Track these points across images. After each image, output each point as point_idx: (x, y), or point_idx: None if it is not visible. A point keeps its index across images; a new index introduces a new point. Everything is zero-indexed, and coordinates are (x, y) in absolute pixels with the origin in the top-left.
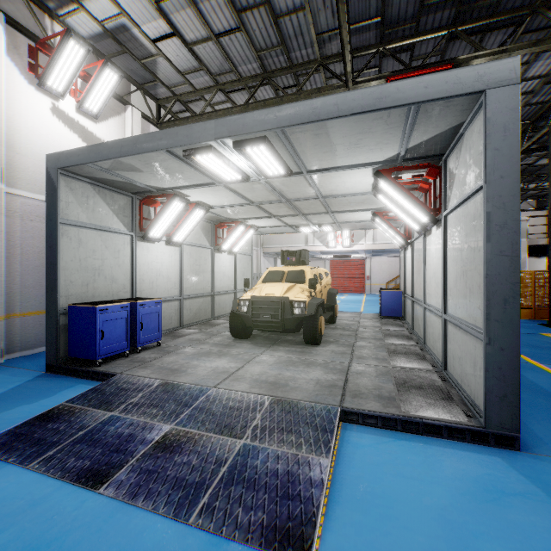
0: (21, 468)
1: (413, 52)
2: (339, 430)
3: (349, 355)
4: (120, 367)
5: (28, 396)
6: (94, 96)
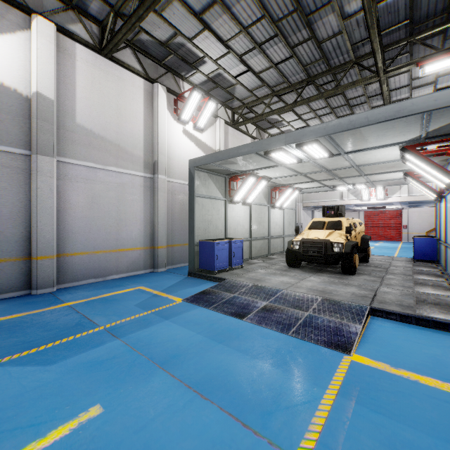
0: (206, 309)
1: (445, 34)
2: (368, 318)
3: (378, 282)
4: (227, 276)
5: (188, 285)
6: (202, 119)
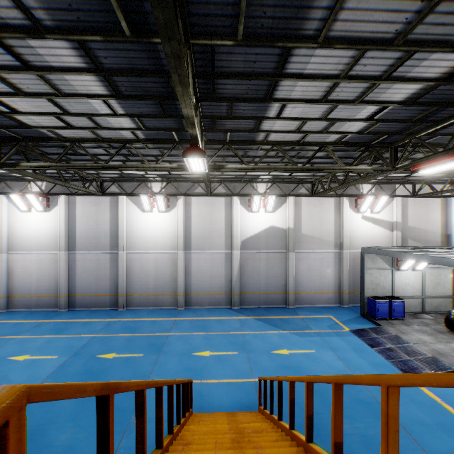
0: (358, 338)
1: None
2: None
3: None
4: (383, 323)
5: (357, 322)
6: (377, 206)
